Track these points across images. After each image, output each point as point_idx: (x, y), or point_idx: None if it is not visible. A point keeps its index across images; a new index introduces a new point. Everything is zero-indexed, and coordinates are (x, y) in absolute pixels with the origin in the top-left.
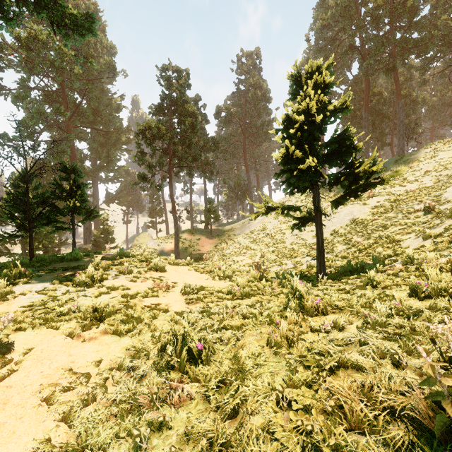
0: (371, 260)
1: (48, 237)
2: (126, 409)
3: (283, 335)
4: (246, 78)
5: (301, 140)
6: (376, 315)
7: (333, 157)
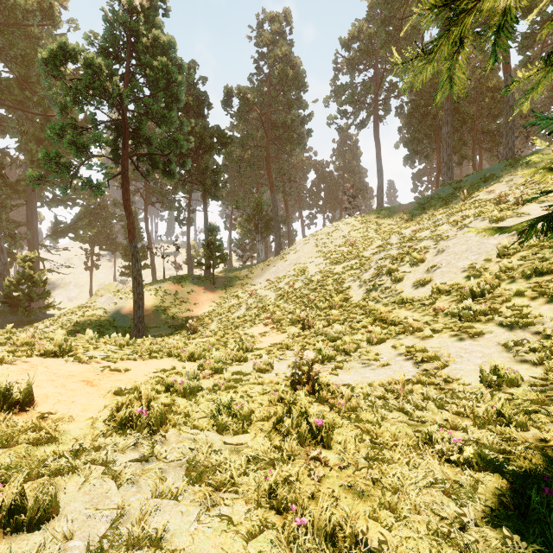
0: None
1: None
2: None
3: None
4: (270, 50)
5: None
6: None
7: None
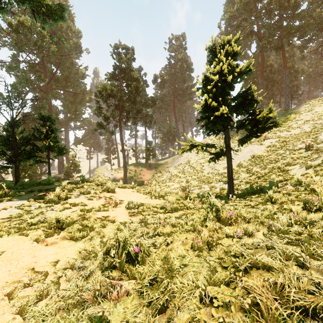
0: (267, 184)
1: (32, 169)
2: (73, 303)
3: (204, 240)
4: (175, 54)
5: (216, 94)
6: (279, 224)
7: (239, 107)
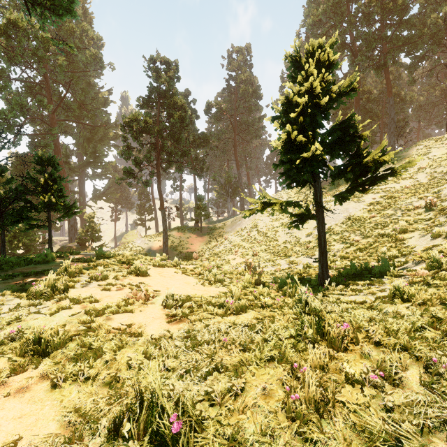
0: (374, 260)
1: (29, 235)
2: None
3: (309, 396)
4: (236, 74)
5: (303, 124)
6: None
7: (336, 147)
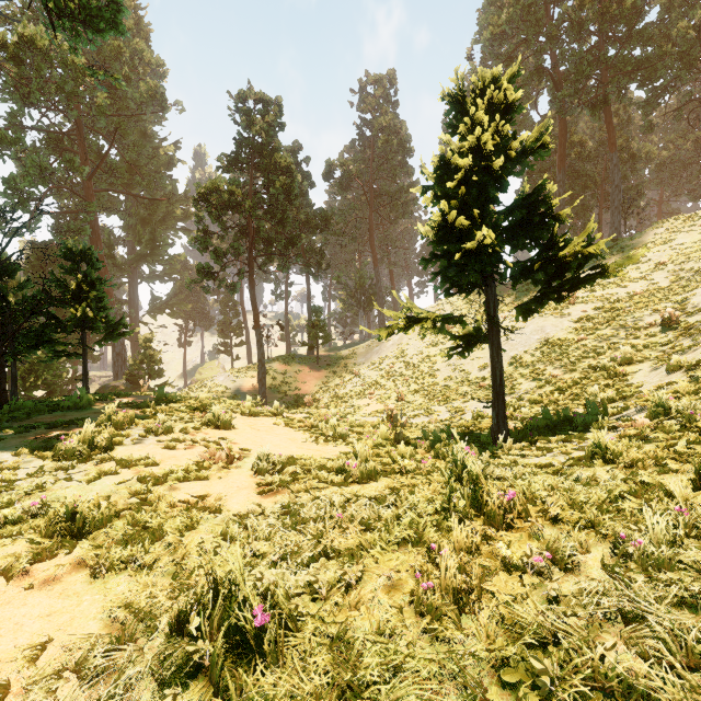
0: (580, 406)
1: (52, 369)
2: None
3: (446, 584)
4: (373, 117)
5: (466, 199)
6: (645, 539)
7: (519, 232)
